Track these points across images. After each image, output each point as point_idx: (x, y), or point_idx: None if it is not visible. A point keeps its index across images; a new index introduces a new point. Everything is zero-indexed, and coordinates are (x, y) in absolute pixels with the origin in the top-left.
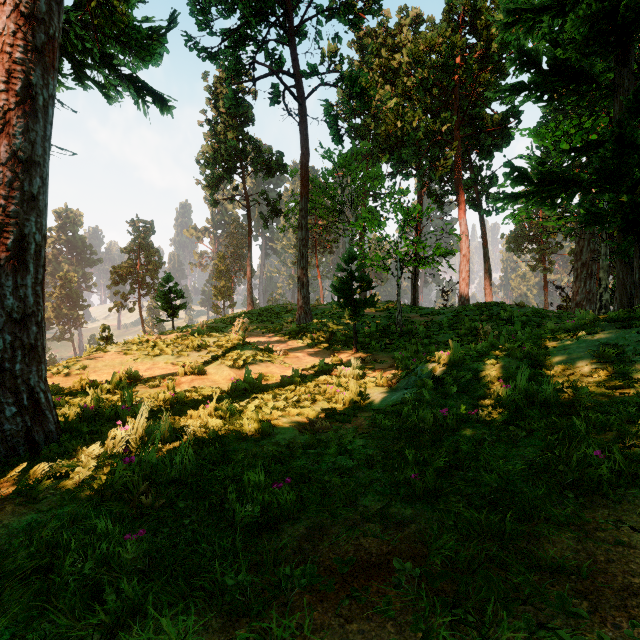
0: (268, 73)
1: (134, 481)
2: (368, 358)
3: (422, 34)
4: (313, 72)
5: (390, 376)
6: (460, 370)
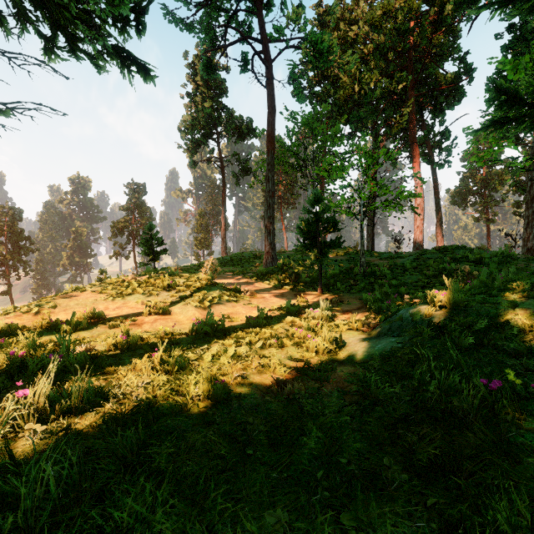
0: (238, 39)
1: None
2: (335, 299)
3: (378, 4)
4: (279, 34)
5: (362, 318)
6: (466, 314)
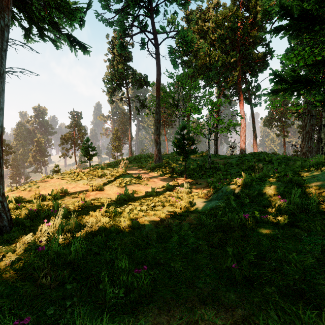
0: (139, 32)
1: (41, 265)
2: (193, 182)
3: (220, 11)
4: (163, 30)
5: (206, 192)
6: (249, 189)
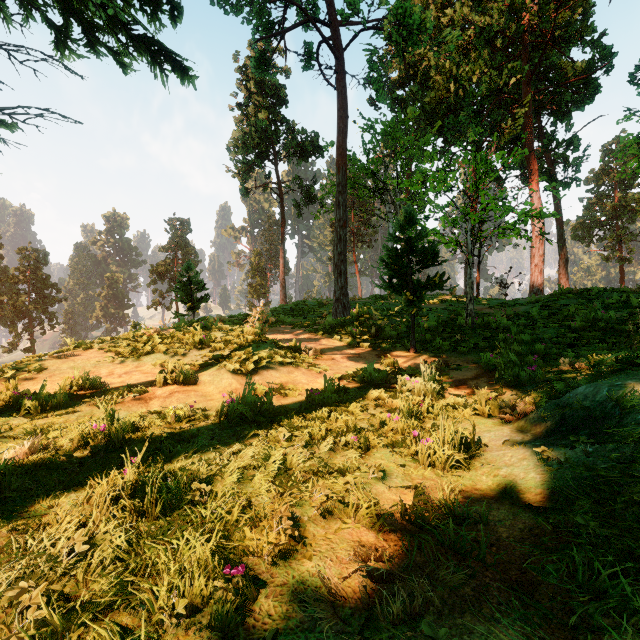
0: (299, 22)
1: None
2: (437, 362)
3: None
4: (353, 10)
5: (491, 395)
6: None
